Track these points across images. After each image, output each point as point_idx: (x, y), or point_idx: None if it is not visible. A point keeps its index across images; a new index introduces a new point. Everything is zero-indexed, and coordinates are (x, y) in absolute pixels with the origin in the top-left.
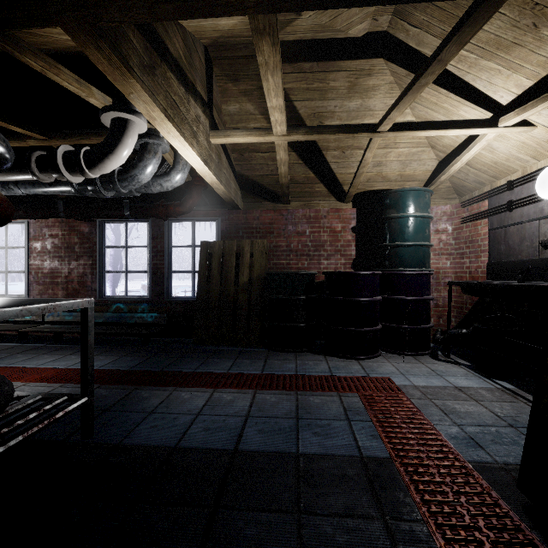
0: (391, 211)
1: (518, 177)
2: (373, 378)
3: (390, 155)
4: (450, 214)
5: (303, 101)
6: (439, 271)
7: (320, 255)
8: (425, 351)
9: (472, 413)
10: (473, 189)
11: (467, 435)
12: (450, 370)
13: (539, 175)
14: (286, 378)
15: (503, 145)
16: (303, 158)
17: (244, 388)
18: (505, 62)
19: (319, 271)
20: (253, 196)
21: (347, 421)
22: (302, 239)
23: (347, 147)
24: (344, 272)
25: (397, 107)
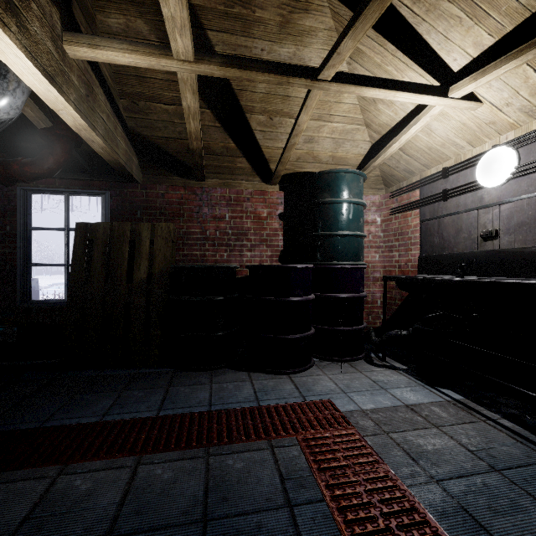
0: (325, 195)
1: (454, 164)
2: (312, 403)
3: (324, 130)
4: (379, 205)
5: (220, 32)
6: (368, 264)
7: (243, 245)
8: (360, 355)
9: (442, 451)
10: (402, 179)
11: (457, 502)
12: (392, 379)
13: (480, 160)
14: (194, 420)
15: (443, 127)
16: (221, 120)
17: (120, 454)
18: (470, 6)
19: (242, 264)
20: (155, 166)
21: (287, 509)
22: (221, 225)
23: (275, 112)
24: (273, 266)
25: (354, 27)
